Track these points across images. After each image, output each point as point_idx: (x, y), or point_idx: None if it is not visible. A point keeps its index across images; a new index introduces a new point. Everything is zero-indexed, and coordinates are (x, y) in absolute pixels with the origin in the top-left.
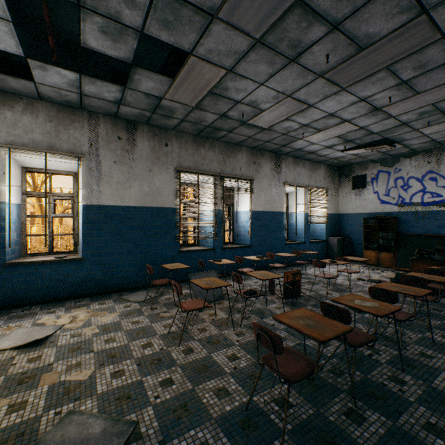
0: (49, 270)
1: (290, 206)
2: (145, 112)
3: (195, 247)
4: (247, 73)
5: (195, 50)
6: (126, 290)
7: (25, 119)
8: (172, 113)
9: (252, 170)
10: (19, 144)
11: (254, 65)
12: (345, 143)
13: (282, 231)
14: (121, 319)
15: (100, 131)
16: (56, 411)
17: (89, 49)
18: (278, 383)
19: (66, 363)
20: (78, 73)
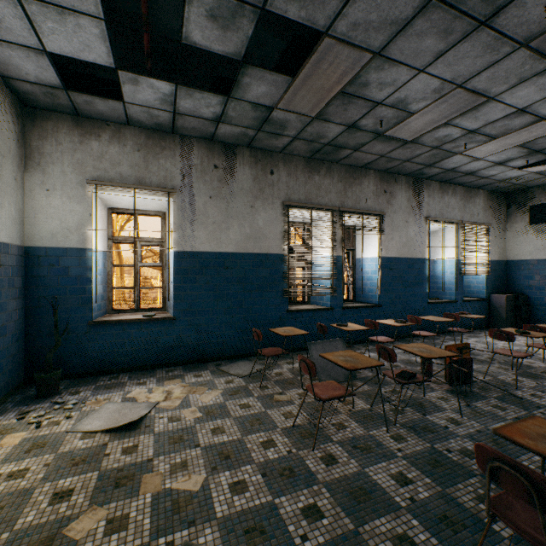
0: (137, 330)
1: (433, 250)
2: (249, 130)
3: (305, 305)
4: (403, 55)
5: (332, 27)
6: (224, 358)
7: (112, 149)
8: (283, 129)
9: (381, 201)
10: (105, 179)
11: (417, 40)
12: (528, 155)
13: (423, 285)
14: (225, 400)
15: (193, 159)
16: (167, 541)
17: (191, 45)
18: (499, 540)
19: (168, 461)
20: (174, 83)
